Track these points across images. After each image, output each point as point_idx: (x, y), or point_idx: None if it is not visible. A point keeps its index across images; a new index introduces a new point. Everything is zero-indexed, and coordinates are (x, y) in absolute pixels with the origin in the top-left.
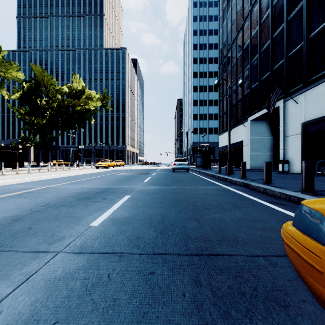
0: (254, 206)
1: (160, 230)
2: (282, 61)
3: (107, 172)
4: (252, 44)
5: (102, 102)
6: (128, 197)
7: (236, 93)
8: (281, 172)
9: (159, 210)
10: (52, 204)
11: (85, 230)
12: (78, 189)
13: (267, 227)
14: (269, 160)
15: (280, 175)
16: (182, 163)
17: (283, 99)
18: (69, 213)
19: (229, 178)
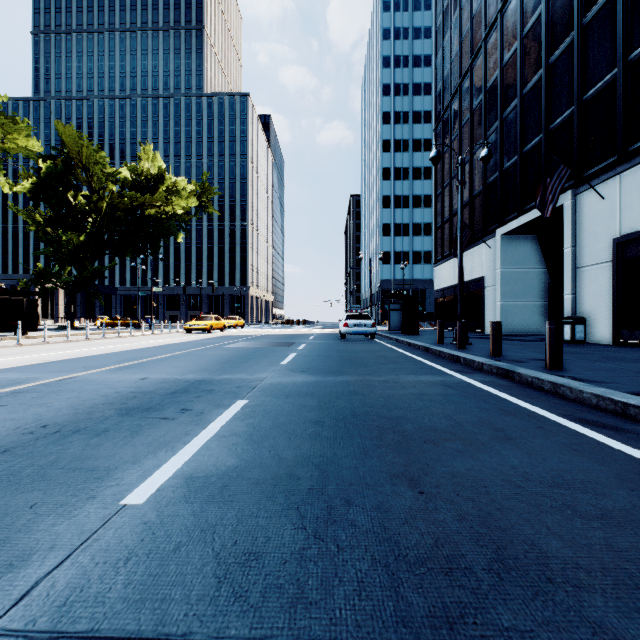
0: (545, 433)
1: (315, 524)
2: (570, 110)
3: (207, 341)
4: (504, 80)
5: (200, 200)
6: (240, 407)
7: (470, 180)
8: (569, 342)
9: (312, 447)
10: (52, 428)
11: (102, 524)
12: (134, 382)
13: (614, 512)
14: (540, 316)
15: (569, 349)
16: (360, 323)
17: (572, 190)
18: (84, 457)
19: (466, 356)
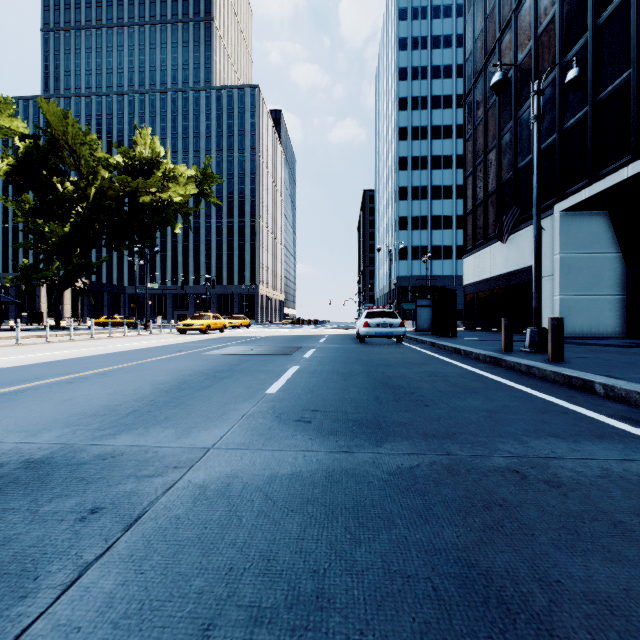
0: None
1: None
2: None
3: (190, 345)
4: (565, 16)
5: (202, 189)
6: None
7: (514, 151)
8: None
9: None
10: None
11: None
12: None
13: None
14: (613, 313)
15: None
16: (385, 322)
17: None
18: None
19: (612, 383)
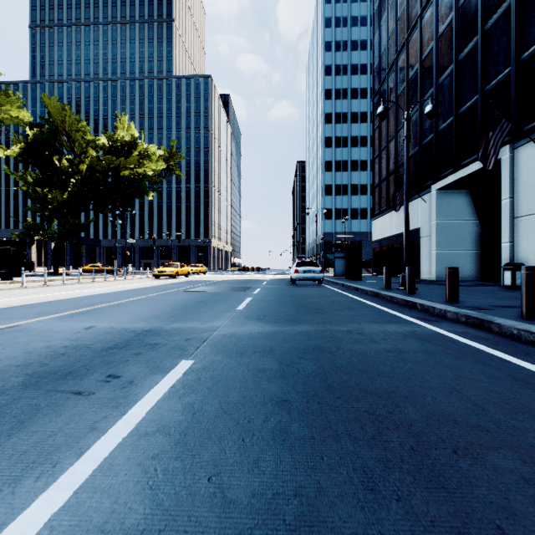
0: None
1: None
2: (507, 71)
3: (170, 286)
4: (439, 49)
5: (169, 164)
6: (182, 372)
7: None
8: (510, 287)
9: (279, 465)
10: None
11: None
12: (75, 333)
13: None
14: (472, 263)
15: (517, 294)
16: (310, 270)
17: (510, 145)
18: None
19: (423, 303)
